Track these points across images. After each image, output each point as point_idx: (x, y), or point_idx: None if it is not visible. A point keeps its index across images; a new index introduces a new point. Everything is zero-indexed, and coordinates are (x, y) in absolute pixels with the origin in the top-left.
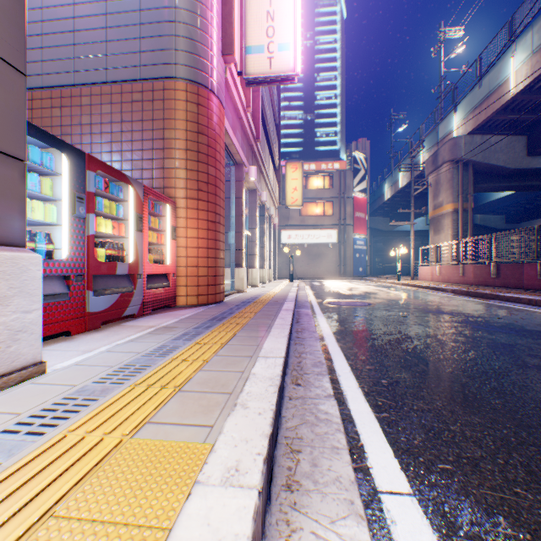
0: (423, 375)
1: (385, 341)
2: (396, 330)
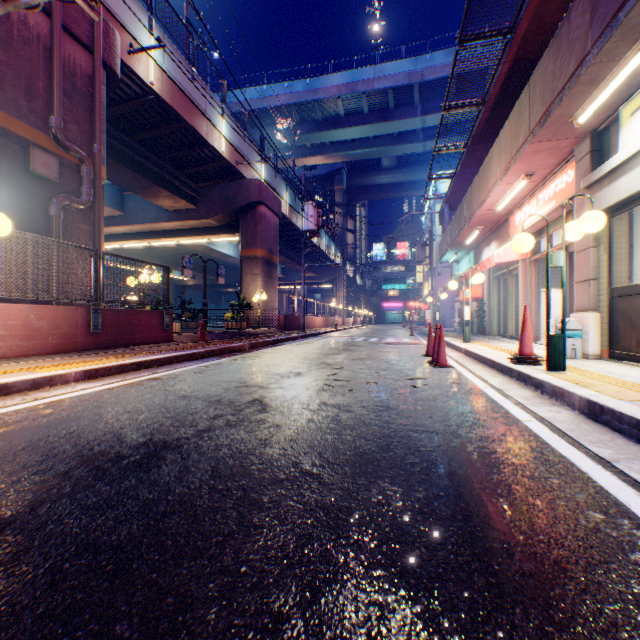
0: (487, 484)
1: None
2: None
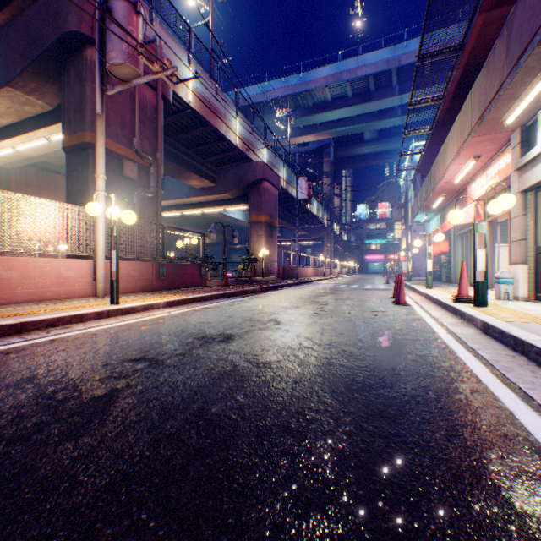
0: (397, 353)
1: (403, 400)
2: (335, 446)
